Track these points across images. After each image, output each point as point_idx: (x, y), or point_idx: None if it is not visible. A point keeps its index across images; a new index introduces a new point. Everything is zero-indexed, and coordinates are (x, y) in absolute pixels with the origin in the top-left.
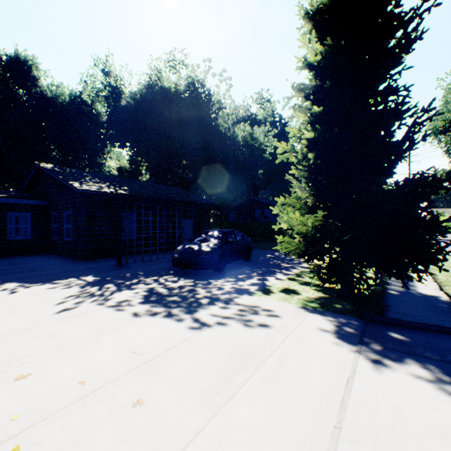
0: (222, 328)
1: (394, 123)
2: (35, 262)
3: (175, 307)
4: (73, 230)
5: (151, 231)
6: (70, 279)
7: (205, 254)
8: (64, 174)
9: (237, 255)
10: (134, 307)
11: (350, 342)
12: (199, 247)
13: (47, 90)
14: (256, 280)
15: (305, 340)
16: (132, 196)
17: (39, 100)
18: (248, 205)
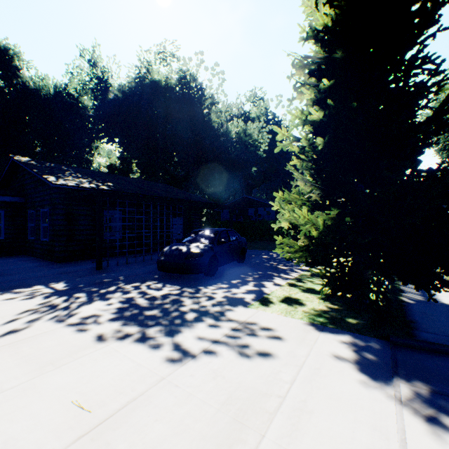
0: (210, 359)
1: (416, 103)
2: (5, 265)
3: (154, 326)
4: (50, 229)
5: (136, 230)
6: (35, 286)
7: (194, 256)
8: (40, 168)
9: (231, 257)
10: (101, 326)
11: (383, 382)
12: (188, 249)
13: (30, 81)
14: (251, 287)
15: (322, 377)
16: (114, 192)
17: (21, 92)
18: (241, 203)
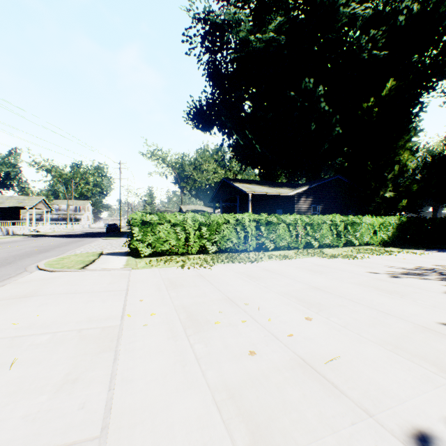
0: None
1: None
2: None
3: None
4: None
5: None
6: None
7: None
8: None
9: None
10: None
11: None
12: None
13: None
14: None
15: None
16: None
17: None
18: None
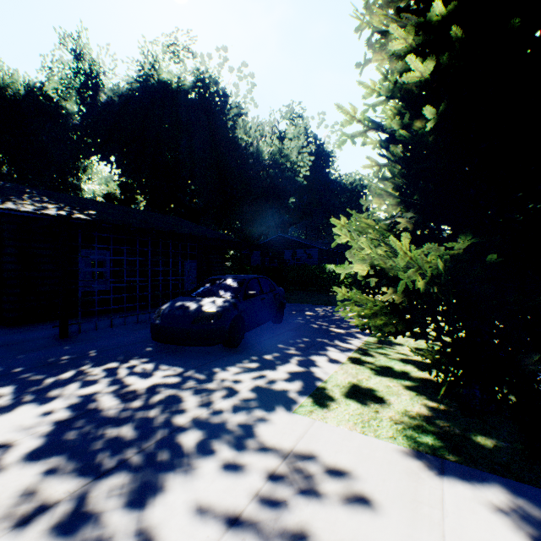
0: None
1: None
2: None
3: (110, 472)
4: None
5: (125, 278)
6: None
7: (207, 318)
8: None
9: (263, 316)
10: None
11: None
12: (198, 306)
13: None
14: (297, 367)
15: None
16: (90, 222)
17: None
18: (276, 244)
